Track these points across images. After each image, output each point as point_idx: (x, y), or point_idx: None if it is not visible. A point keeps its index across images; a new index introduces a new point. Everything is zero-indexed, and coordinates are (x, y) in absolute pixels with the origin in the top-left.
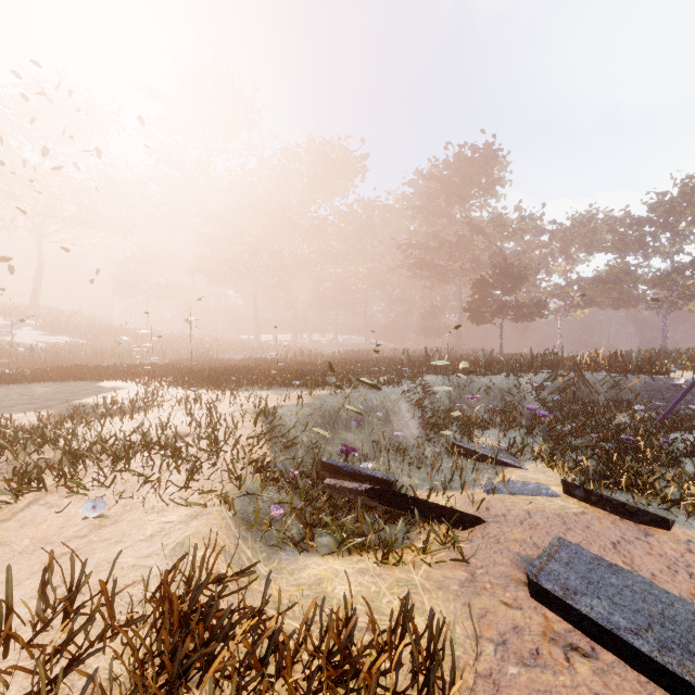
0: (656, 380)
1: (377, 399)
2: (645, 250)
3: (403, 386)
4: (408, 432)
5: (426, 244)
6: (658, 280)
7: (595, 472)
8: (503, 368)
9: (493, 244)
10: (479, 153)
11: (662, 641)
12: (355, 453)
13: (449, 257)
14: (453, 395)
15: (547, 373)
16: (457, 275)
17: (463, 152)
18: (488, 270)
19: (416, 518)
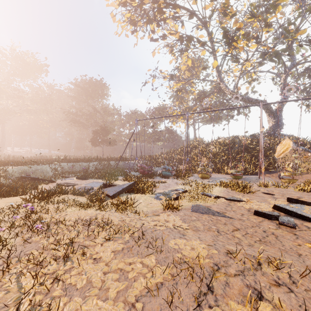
0: (124, 162)
1: (39, 167)
2: (147, 126)
3: (50, 165)
4: (49, 175)
5: (76, 113)
6: (149, 135)
7: (84, 176)
8: (91, 160)
9: (103, 117)
10: (98, 82)
11: (68, 184)
12: (30, 176)
13: (86, 120)
14: (70, 168)
15: (100, 161)
16: (90, 127)
17: (92, 80)
18: (102, 126)
19: (41, 181)
